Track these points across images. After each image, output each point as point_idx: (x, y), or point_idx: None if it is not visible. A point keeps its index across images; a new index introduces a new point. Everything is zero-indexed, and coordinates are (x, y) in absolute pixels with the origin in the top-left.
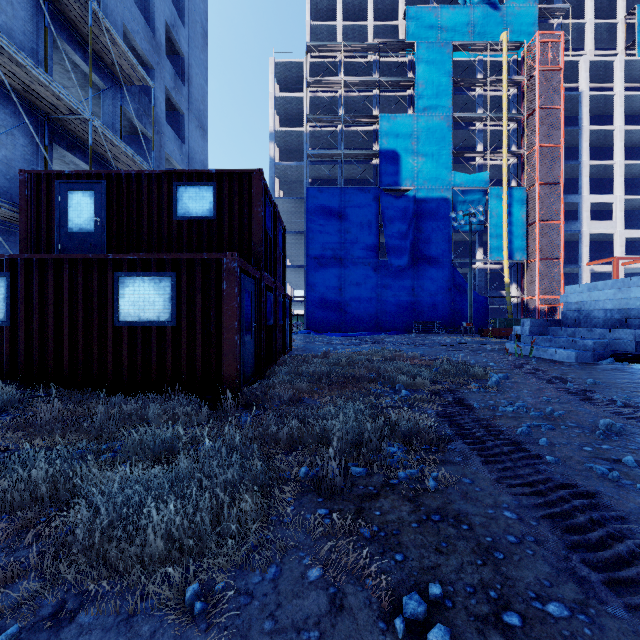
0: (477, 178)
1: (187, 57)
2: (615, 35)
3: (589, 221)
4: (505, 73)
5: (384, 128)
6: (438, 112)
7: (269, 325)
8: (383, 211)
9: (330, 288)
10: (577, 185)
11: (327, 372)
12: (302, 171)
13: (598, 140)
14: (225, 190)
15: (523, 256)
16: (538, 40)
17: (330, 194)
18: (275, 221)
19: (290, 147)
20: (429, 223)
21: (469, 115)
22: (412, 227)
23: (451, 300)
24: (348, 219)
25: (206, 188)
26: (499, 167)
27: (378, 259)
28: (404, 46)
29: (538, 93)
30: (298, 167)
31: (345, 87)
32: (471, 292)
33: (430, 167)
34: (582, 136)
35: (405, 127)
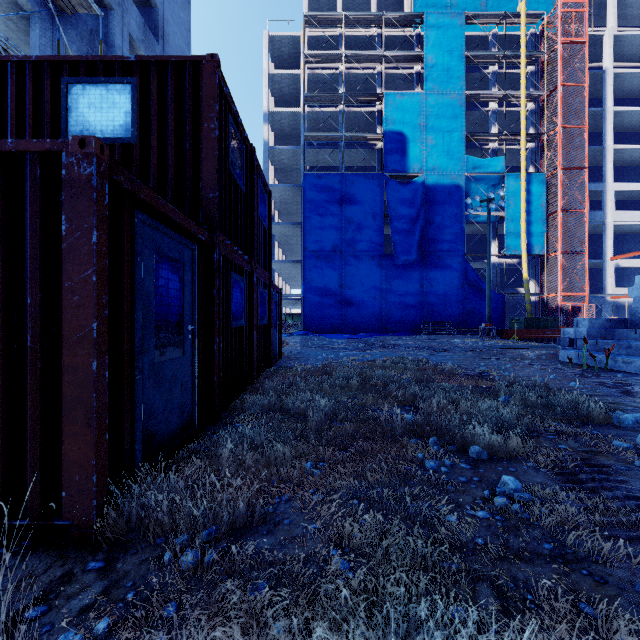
0: (492, 163)
1: (162, 9)
2: (638, 12)
3: (614, 211)
4: (523, 46)
5: (389, 107)
6: (449, 90)
7: (238, 327)
8: (388, 199)
9: (330, 284)
10: (598, 173)
11: (330, 410)
12: (299, 156)
13: (622, 124)
14: (152, 91)
15: (543, 249)
16: (560, 9)
17: (330, 180)
18: (251, 172)
19: (286, 131)
20: (439, 213)
21: (483, 93)
22: (420, 217)
23: (463, 298)
24: (350, 208)
25: (119, 88)
26: (515, 152)
27: (383, 252)
28: (411, 17)
29: (560, 68)
30: (294, 152)
31: (346, 63)
32: (489, 288)
33: (440, 151)
34: (606, 118)
35: (413, 106)
